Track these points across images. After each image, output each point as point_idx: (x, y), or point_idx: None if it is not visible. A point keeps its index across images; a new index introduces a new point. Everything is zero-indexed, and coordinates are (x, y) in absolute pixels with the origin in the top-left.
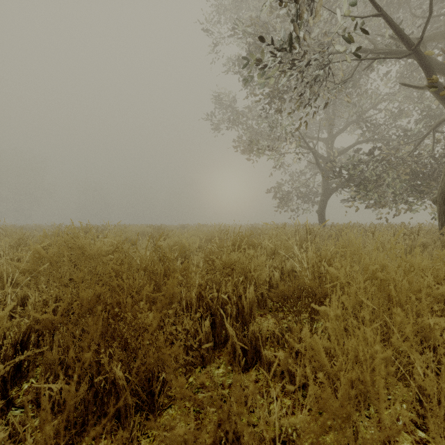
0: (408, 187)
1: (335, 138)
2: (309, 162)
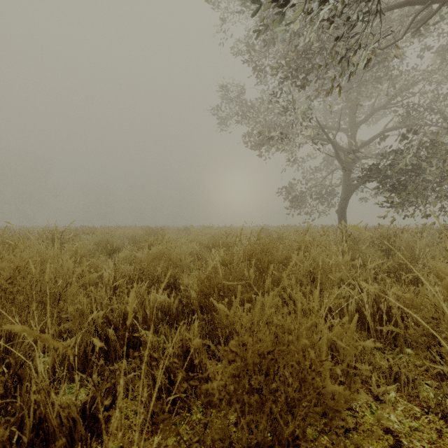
0: None
1: (358, 127)
2: (328, 155)
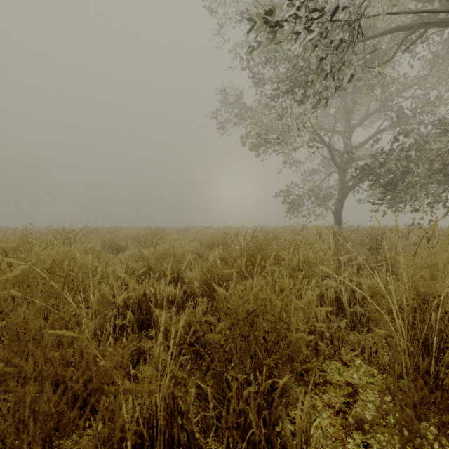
0: (445, 183)
1: (353, 130)
2: (324, 157)
